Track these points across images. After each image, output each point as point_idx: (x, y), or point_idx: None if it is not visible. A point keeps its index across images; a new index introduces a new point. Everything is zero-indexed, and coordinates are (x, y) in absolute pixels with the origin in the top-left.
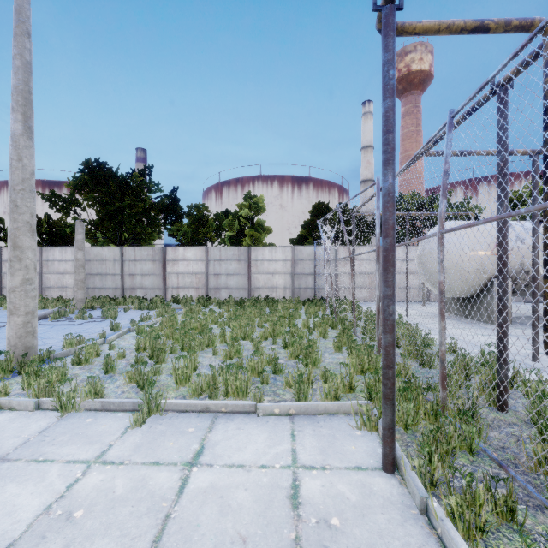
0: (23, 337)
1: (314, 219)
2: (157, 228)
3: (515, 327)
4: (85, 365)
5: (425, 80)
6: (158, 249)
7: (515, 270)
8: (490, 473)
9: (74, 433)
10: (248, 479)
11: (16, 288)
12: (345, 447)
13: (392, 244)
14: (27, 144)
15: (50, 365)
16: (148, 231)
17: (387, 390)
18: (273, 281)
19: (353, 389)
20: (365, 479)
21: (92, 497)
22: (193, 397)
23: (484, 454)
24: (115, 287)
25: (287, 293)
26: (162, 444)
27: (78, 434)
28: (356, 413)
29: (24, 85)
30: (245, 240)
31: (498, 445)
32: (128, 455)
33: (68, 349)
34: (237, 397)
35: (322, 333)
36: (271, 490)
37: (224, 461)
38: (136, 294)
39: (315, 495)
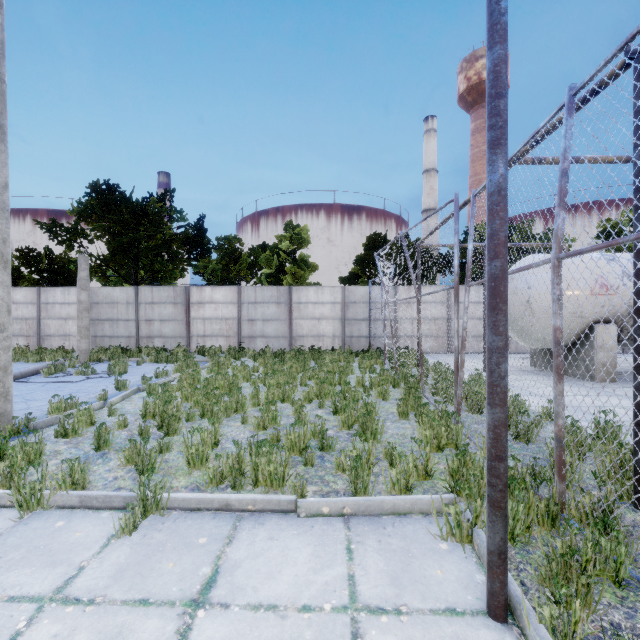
0: None
1: (369, 253)
2: (180, 264)
3: (622, 385)
4: (72, 437)
5: None
6: (181, 289)
7: (621, 314)
8: None
9: (32, 547)
10: (282, 633)
11: None
12: (427, 571)
13: (504, 269)
14: None
15: (21, 440)
16: (169, 268)
17: (496, 494)
18: (319, 328)
19: (429, 474)
20: (464, 635)
21: None
22: (209, 487)
23: (636, 584)
24: (128, 335)
25: (336, 342)
26: (157, 567)
27: (38, 548)
28: (437, 512)
29: None
30: (285, 278)
31: None
32: (103, 587)
33: (53, 416)
34: (270, 487)
35: (382, 394)
36: None
37: (247, 597)
38: (154, 343)
39: None
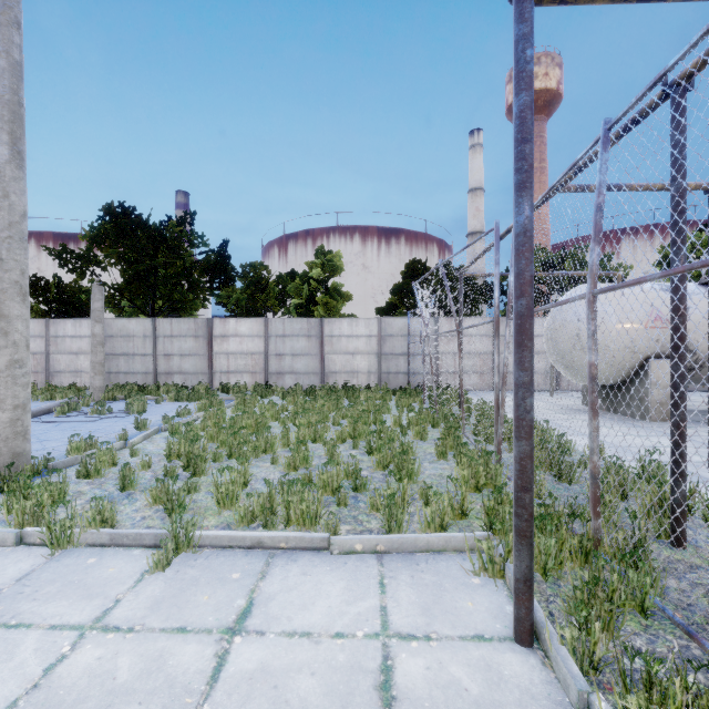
0: (10, 440)
1: (408, 282)
2: (202, 293)
3: None
4: (95, 478)
5: (552, 102)
6: (202, 321)
7: None
8: (674, 646)
9: (66, 581)
10: (317, 656)
11: (1, 372)
12: (458, 603)
13: (530, 307)
14: (16, 175)
15: (44, 479)
16: (189, 298)
17: (522, 524)
18: (354, 363)
19: (465, 513)
20: (490, 657)
21: (80, 686)
22: (240, 526)
23: (661, 614)
24: (145, 371)
25: (372, 379)
26: (192, 599)
27: (72, 583)
28: (471, 549)
29: (12, 93)
30: (316, 309)
31: (685, 604)
32: (141, 617)
33: (73, 456)
34: (303, 526)
35: (419, 433)
36: (350, 675)
37: (282, 626)
38: (173, 380)
39: (417, 683)
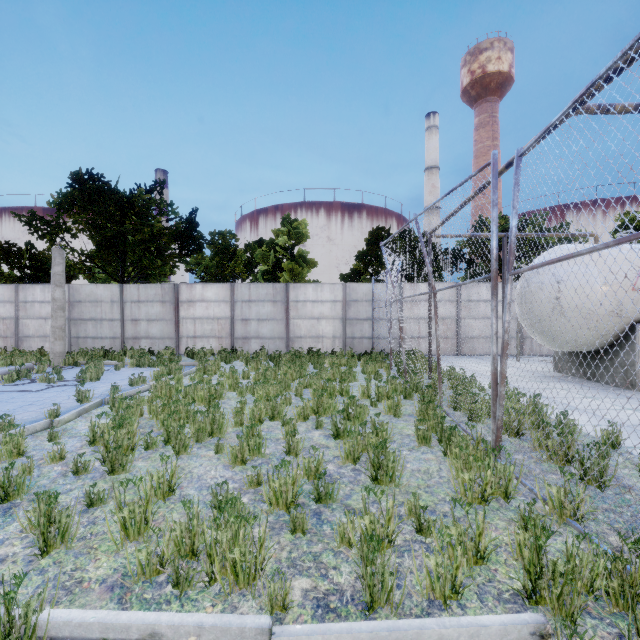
0: None
1: (372, 249)
2: (170, 260)
3: None
4: None
5: (504, 85)
6: (169, 287)
7: None
8: None
9: None
10: None
11: None
12: None
13: None
14: None
15: None
16: (158, 264)
17: None
18: (319, 328)
19: (482, 556)
20: None
21: None
22: (140, 580)
23: None
24: (113, 336)
25: (336, 344)
26: None
27: None
28: None
29: None
30: (282, 275)
31: None
32: None
33: None
34: (235, 585)
35: (392, 409)
36: None
37: None
38: (140, 345)
39: None
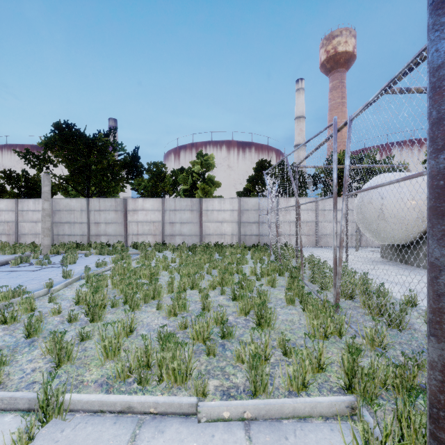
0: None
1: (258, 174)
2: (120, 182)
3: None
4: (11, 323)
5: (350, 60)
6: (120, 200)
7: None
8: None
9: None
10: None
11: None
12: None
13: None
14: None
15: None
16: (112, 185)
17: None
18: (222, 228)
19: (322, 367)
20: None
21: None
22: (118, 381)
23: None
24: (82, 234)
25: (234, 239)
26: None
27: None
28: (336, 415)
29: None
30: (197, 192)
31: None
32: None
33: (1, 303)
34: (174, 383)
35: (271, 282)
36: None
37: None
38: (101, 240)
39: None
